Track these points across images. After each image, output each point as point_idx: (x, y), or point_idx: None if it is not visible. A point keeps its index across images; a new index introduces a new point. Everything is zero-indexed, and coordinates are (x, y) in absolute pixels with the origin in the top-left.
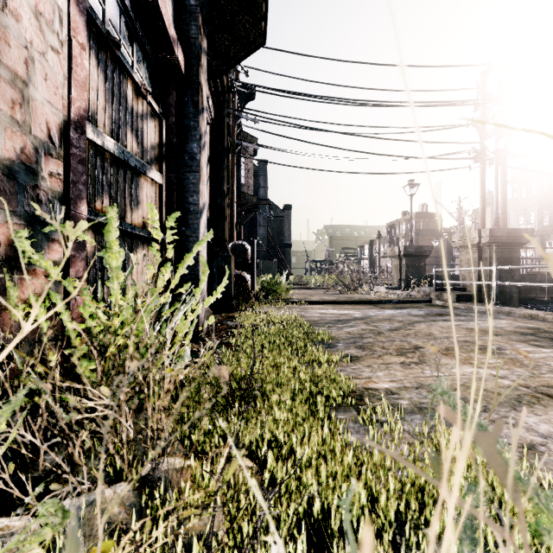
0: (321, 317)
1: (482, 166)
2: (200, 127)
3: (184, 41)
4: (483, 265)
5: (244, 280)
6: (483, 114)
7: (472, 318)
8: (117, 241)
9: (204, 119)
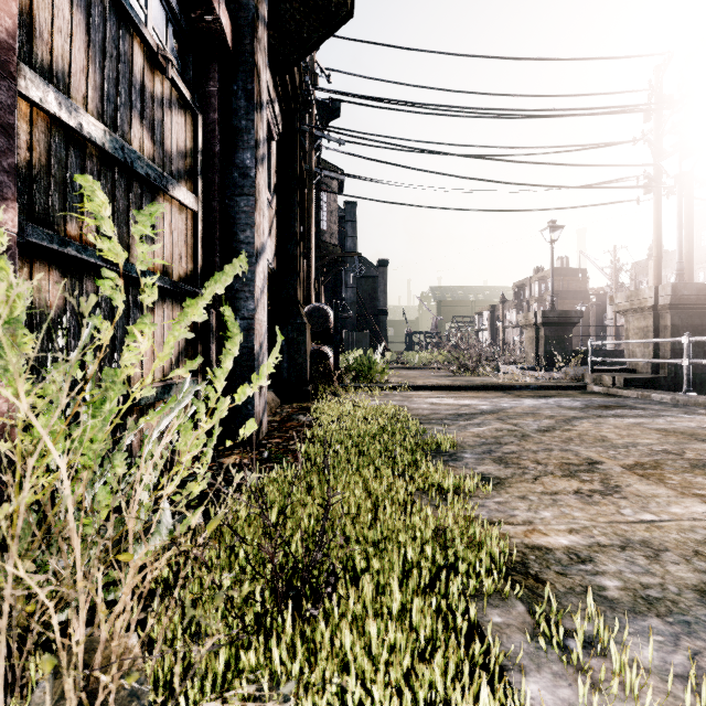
0: (433, 409)
1: (657, 197)
2: (255, 129)
3: (232, 2)
4: (661, 336)
5: (325, 357)
6: (658, 125)
7: (656, 412)
8: (4, 260)
9: (263, 120)
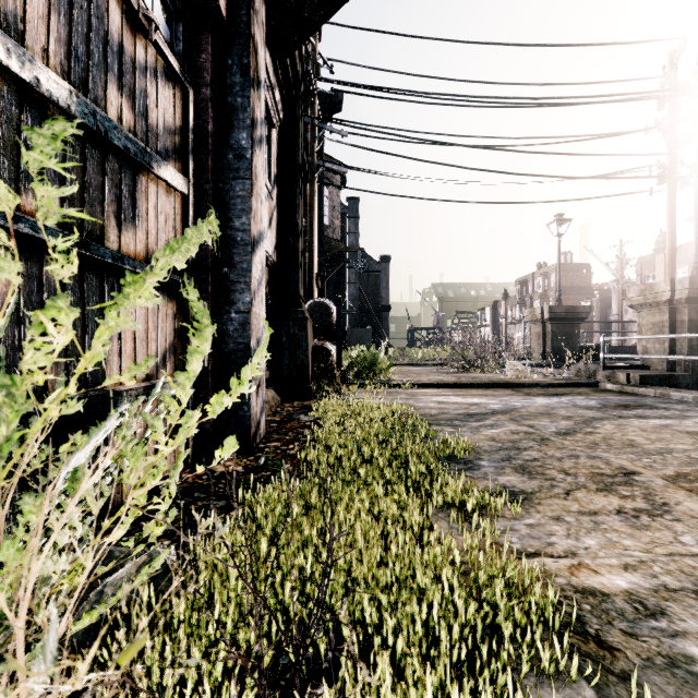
0: (441, 409)
1: (671, 188)
2: (251, 106)
3: None
4: (677, 332)
5: (327, 353)
6: (672, 113)
7: (681, 413)
8: None
9: (260, 100)
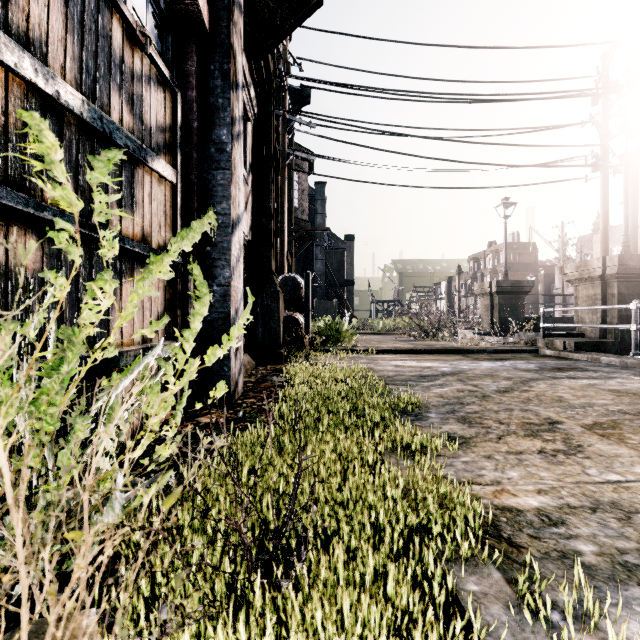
0: (397, 371)
1: (604, 175)
2: (231, 106)
3: None
4: (608, 304)
5: (297, 323)
6: (605, 108)
7: (607, 374)
8: None
9: (238, 100)
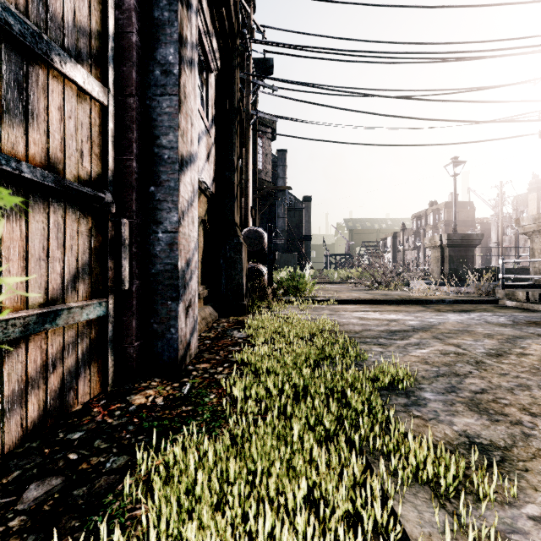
0: (364, 325)
1: None
2: (179, 21)
3: None
4: None
5: (260, 274)
6: None
7: None
8: None
9: (191, 23)
